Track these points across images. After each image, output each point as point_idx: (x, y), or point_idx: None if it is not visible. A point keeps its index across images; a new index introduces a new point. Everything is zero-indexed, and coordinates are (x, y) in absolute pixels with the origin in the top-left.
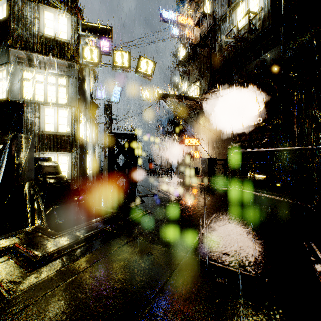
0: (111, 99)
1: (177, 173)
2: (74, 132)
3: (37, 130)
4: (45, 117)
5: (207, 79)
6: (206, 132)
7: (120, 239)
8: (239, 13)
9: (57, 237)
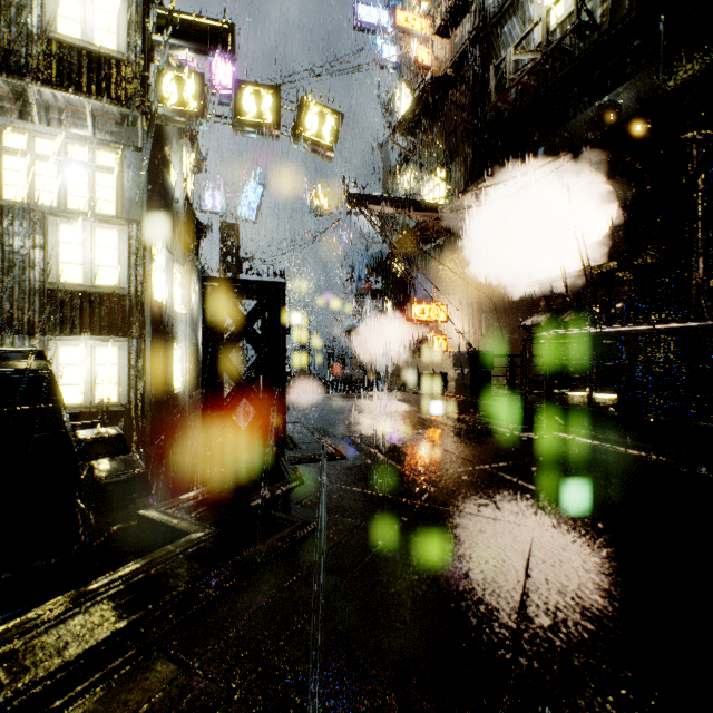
0: (236, 212)
1: (394, 387)
2: (137, 285)
3: (38, 279)
4: (59, 246)
5: (467, 161)
6: (464, 288)
7: None
8: None
9: None
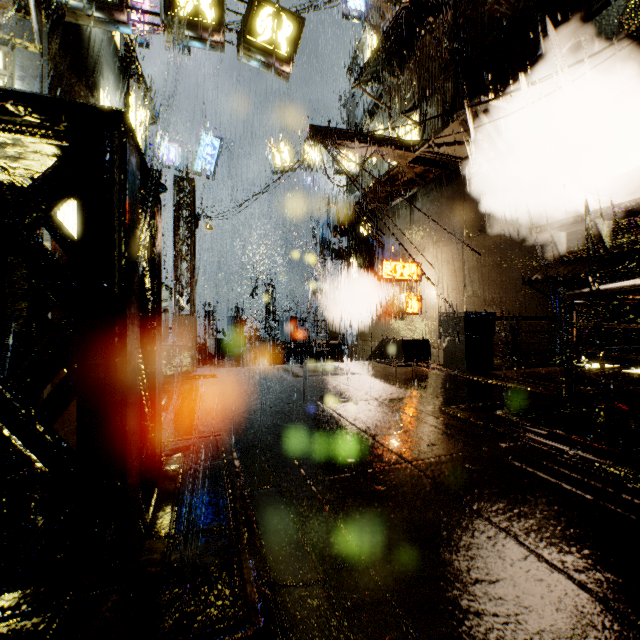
0: (192, 166)
1: (359, 352)
2: None
3: None
4: None
5: (446, 98)
6: (441, 243)
7: None
8: None
9: None
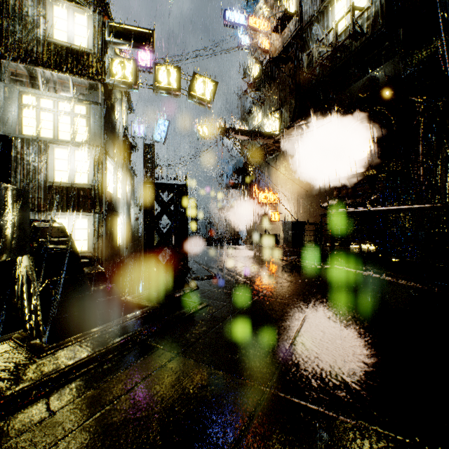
0: (153, 137)
1: (248, 243)
2: (98, 183)
3: (43, 180)
4: (55, 161)
5: (291, 108)
6: (290, 183)
7: (153, 358)
8: (338, 10)
9: (47, 355)
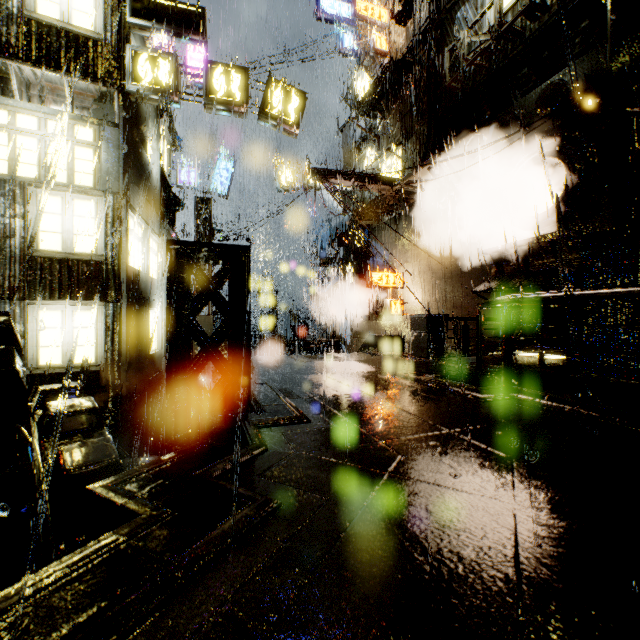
0: (209, 187)
1: (354, 348)
2: (113, 252)
3: (18, 246)
4: (39, 215)
5: (422, 140)
6: (419, 257)
7: None
8: None
9: None
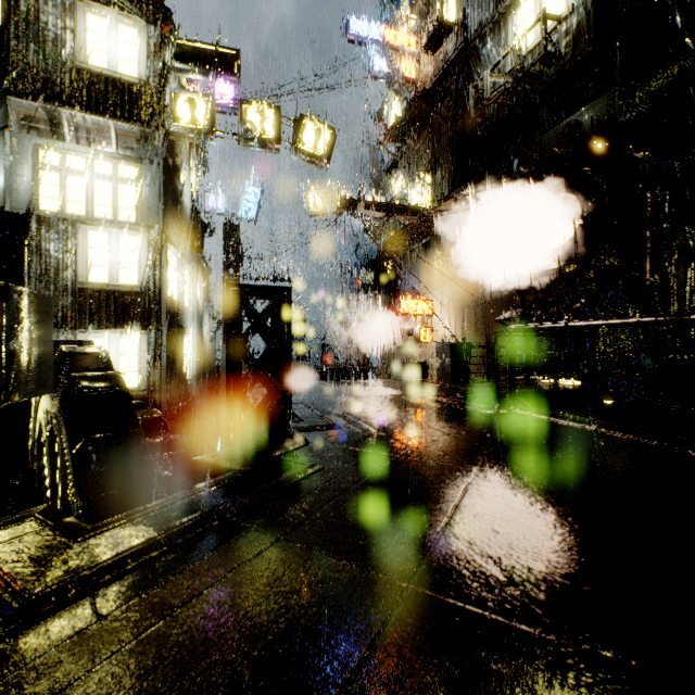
0: (237, 213)
1: (384, 376)
2: (155, 284)
3: (70, 279)
4: (88, 250)
5: (450, 168)
6: (448, 285)
7: (244, 543)
8: (522, 20)
9: (89, 538)
